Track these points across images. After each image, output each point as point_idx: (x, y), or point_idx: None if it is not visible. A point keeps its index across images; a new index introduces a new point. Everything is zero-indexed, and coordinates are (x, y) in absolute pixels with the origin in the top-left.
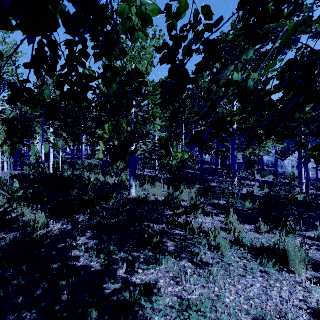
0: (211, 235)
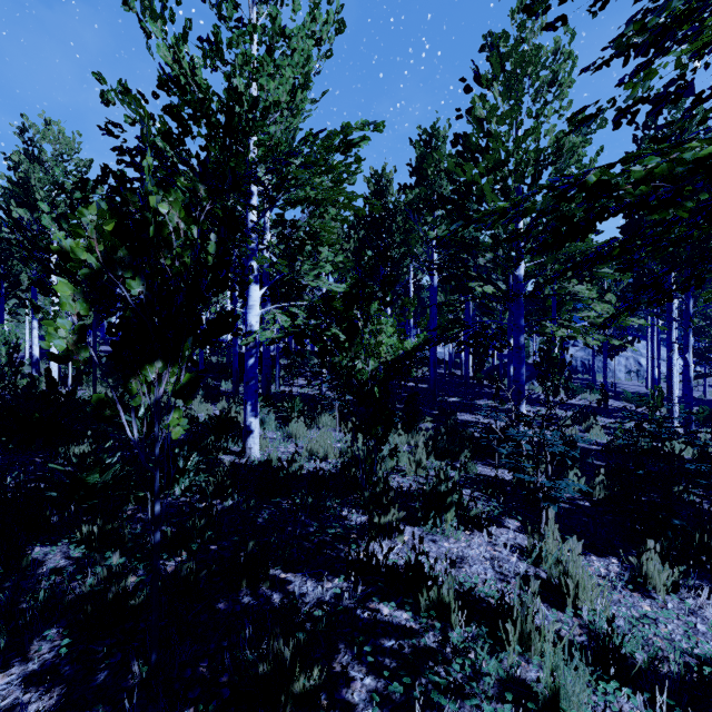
0: (511, 636)
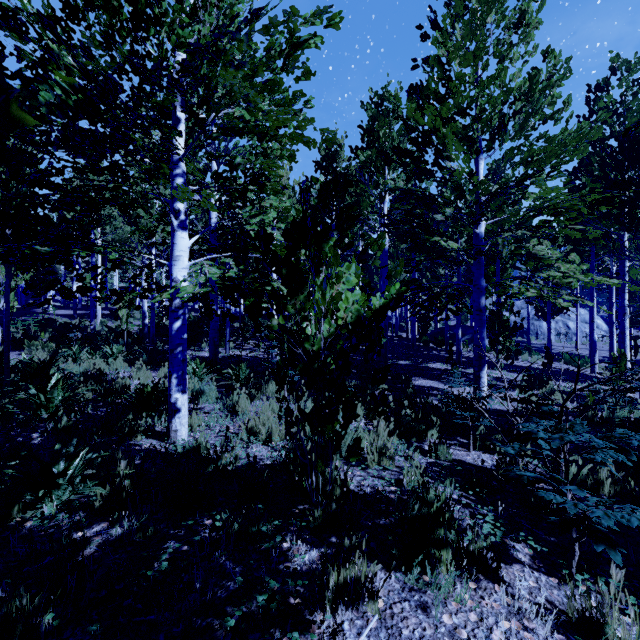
0: None
